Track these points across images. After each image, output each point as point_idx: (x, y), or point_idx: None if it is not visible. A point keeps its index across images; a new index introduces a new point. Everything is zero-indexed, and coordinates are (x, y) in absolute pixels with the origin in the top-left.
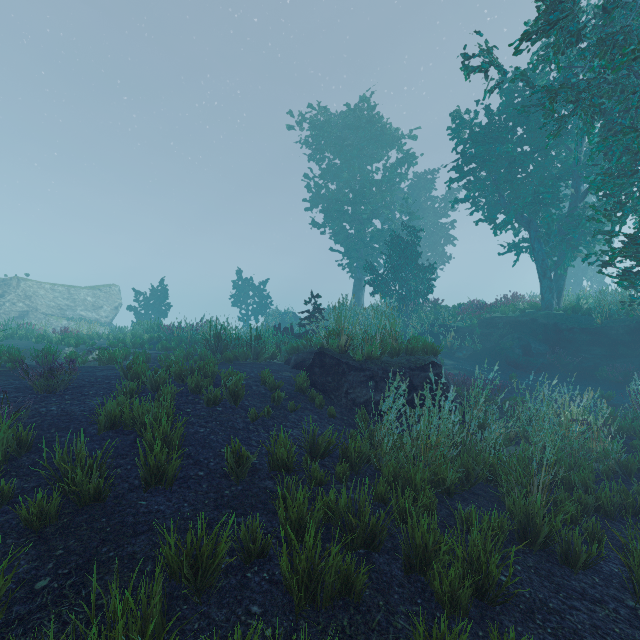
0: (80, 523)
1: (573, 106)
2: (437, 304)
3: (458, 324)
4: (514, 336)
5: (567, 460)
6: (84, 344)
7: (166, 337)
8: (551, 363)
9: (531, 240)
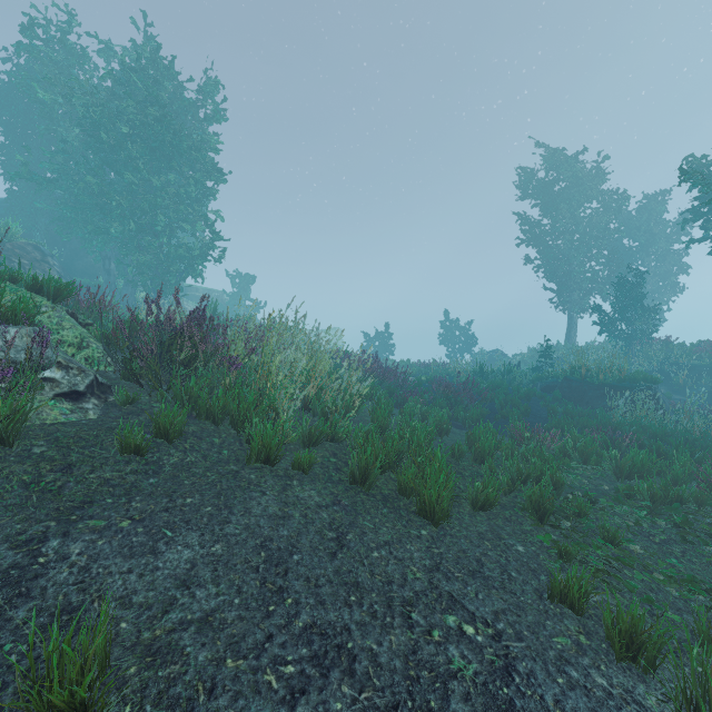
0: None
1: None
2: (669, 342)
3: (694, 362)
4: None
5: None
6: None
7: (425, 370)
8: None
9: None
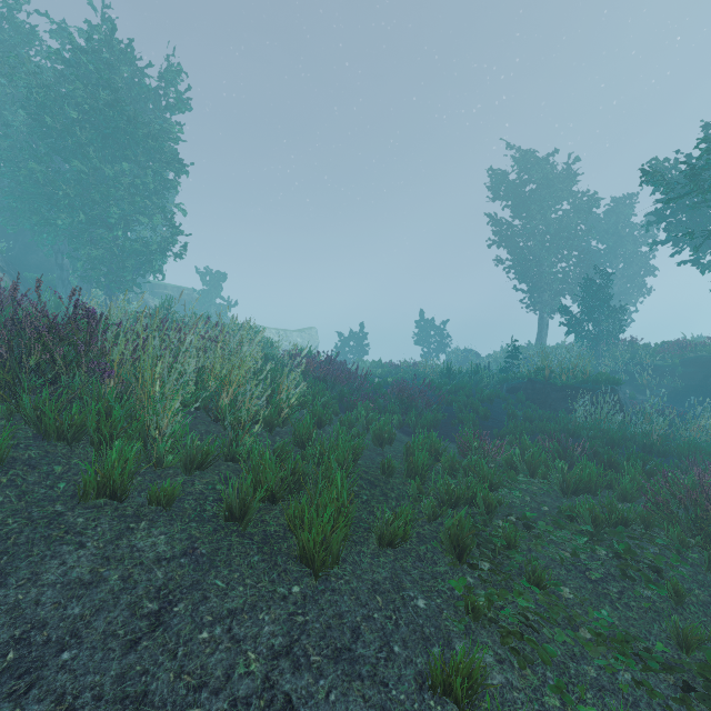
0: None
1: None
2: (634, 343)
3: (657, 363)
4: None
5: (693, 440)
6: None
7: (395, 371)
8: None
9: None
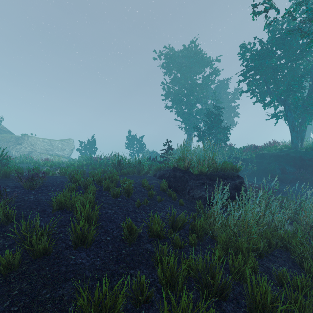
0: (32, 270)
1: (310, 36)
2: (231, 146)
3: (243, 157)
4: (276, 163)
5: None
6: (55, 166)
7: (94, 163)
8: (298, 178)
9: (285, 111)
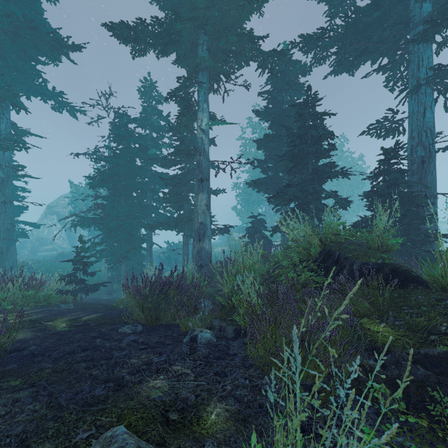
0: None
1: None
2: None
3: None
4: None
5: None
6: None
7: None
8: None
9: None
